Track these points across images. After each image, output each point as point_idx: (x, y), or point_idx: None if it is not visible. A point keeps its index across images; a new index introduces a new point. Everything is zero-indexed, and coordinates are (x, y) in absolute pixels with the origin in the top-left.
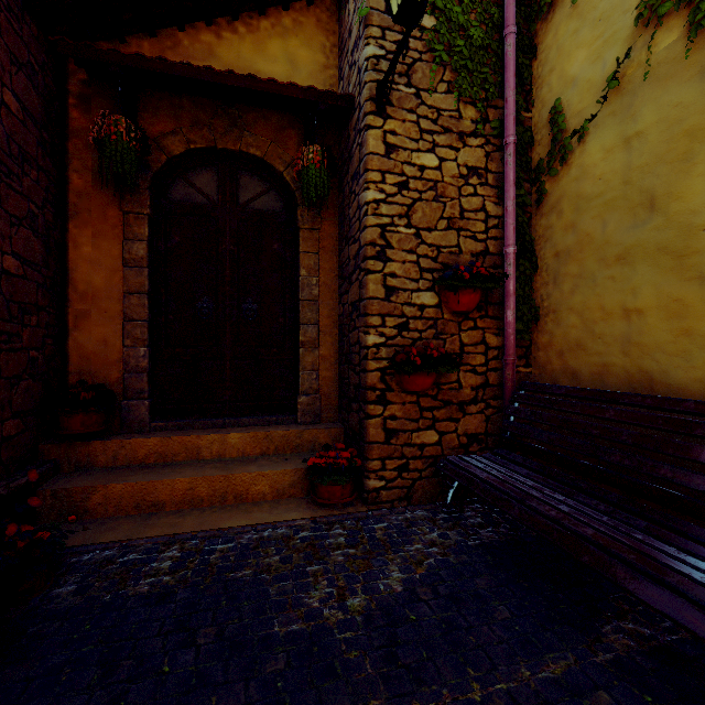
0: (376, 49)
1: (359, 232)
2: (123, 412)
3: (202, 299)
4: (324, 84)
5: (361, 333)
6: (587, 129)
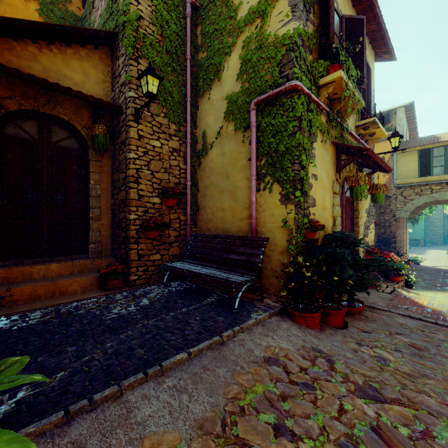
0: (134, 94)
1: (126, 169)
2: None
3: (28, 192)
4: (103, 89)
5: (127, 214)
6: (213, 145)
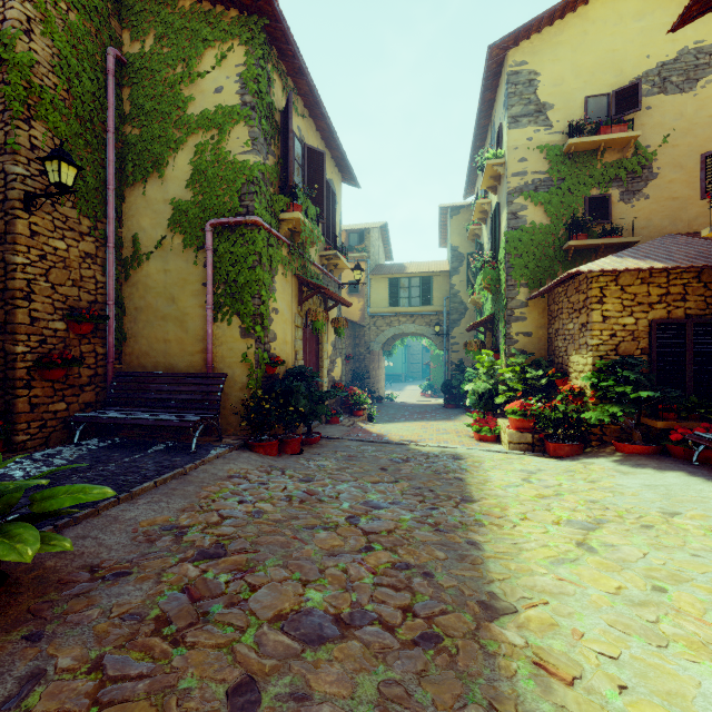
0: (24, 170)
1: (5, 278)
2: None
3: None
4: None
5: (9, 344)
6: (150, 257)
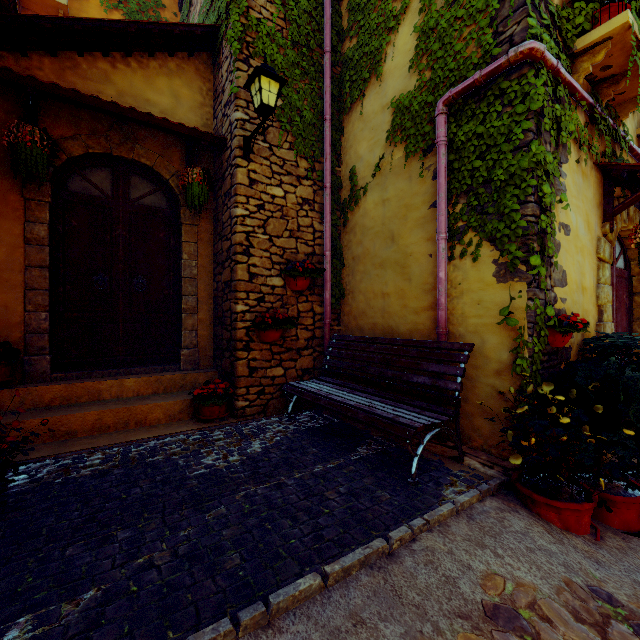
0: (243, 114)
1: (231, 234)
2: (26, 366)
3: (98, 273)
4: (201, 117)
5: (233, 303)
6: (367, 189)
